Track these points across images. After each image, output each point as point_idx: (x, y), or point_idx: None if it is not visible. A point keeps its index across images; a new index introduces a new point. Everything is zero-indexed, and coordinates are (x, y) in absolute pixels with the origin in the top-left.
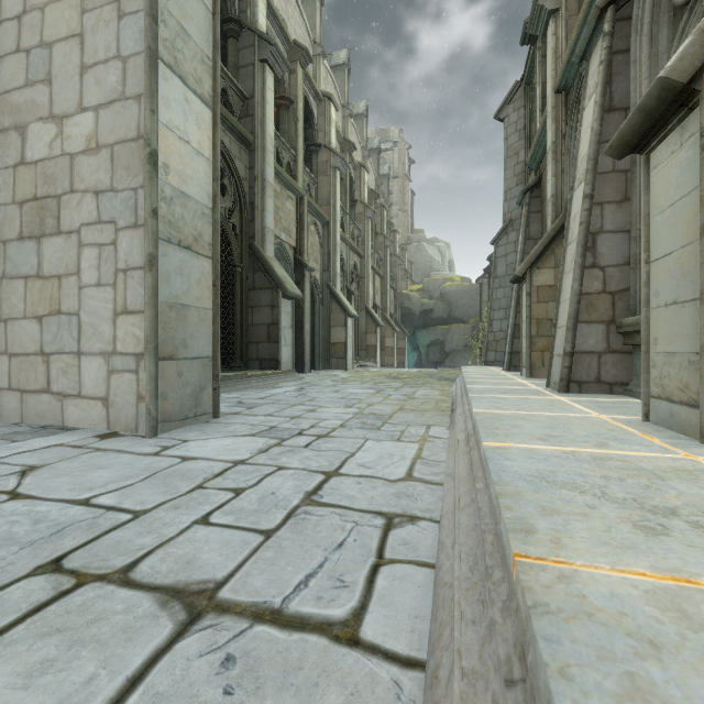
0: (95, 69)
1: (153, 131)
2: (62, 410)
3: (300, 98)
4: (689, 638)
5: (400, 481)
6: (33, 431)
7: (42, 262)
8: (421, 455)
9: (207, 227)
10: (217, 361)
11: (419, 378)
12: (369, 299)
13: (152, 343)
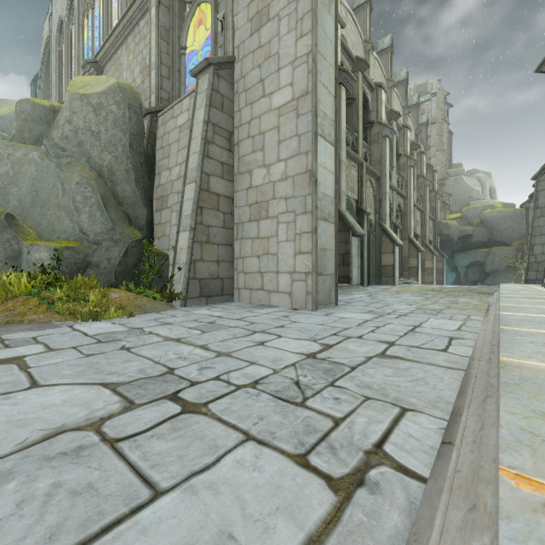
0: (285, 142)
1: (316, 169)
2: (269, 298)
3: (360, 95)
4: (542, 335)
5: (454, 330)
6: (262, 306)
7: (259, 231)
8: (465, 324)
9: (333, 208)
10: (337, 276)
11: (459, 292)
12: (411, 231)
13: (315, 267)
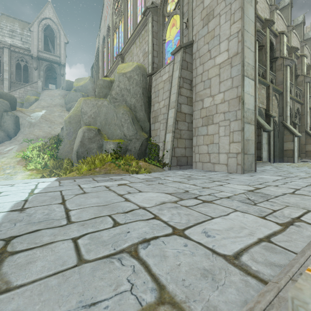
0: (223, 82)
1: (243, 95)
2: (213, 167)
3: (268, 42)
4: None
5: None
6: (210, 171)
7: (208, 131)
8: None
9: (253, 116)
10: (255, 155)
11: None
12: (307, 126)
13: (243, 150)
